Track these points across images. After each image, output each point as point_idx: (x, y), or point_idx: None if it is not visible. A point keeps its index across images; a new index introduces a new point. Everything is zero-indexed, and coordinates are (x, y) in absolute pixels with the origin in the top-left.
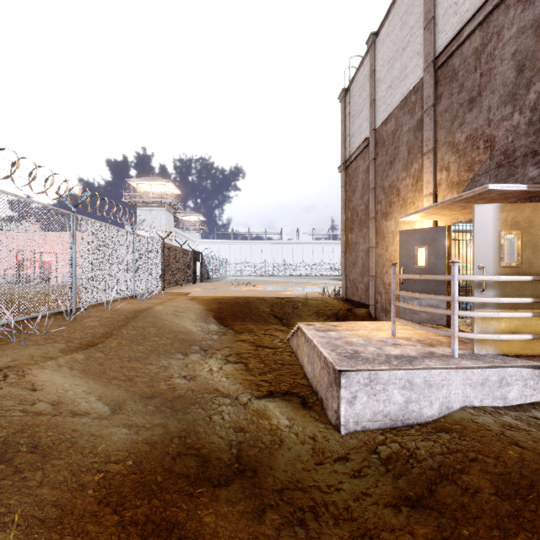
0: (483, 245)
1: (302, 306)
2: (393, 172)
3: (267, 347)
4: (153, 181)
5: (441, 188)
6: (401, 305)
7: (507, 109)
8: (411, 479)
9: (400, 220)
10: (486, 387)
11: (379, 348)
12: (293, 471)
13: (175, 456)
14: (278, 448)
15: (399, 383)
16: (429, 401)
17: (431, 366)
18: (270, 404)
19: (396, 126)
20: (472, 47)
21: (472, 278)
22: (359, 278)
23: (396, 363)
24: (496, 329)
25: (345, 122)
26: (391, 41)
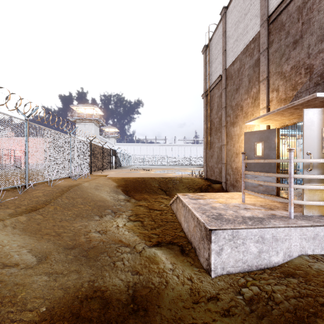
0: (310, 138)
1: (179, 183)
2: (238, 95)
3: (156, 209)
4: (86, 107)
5: (273, 103)
6: (249, 181)
7: (323, 44)
8: (272, 320)
9: (243, 126)
10: (316, 240)
11: (235, 211)
12: (176, 309)
13: (82, 300)
14: (164, 288)
15: (254, 238)
16: (275, 251)
17: (277, 225)
18: (158, 252)
19: (240, 65)
20: (296, 6)
21: (304, 160)
22: (215, 164)
23: (250, 223)
24: (319, 197)
25: (206, 67)
26: (237, 11)
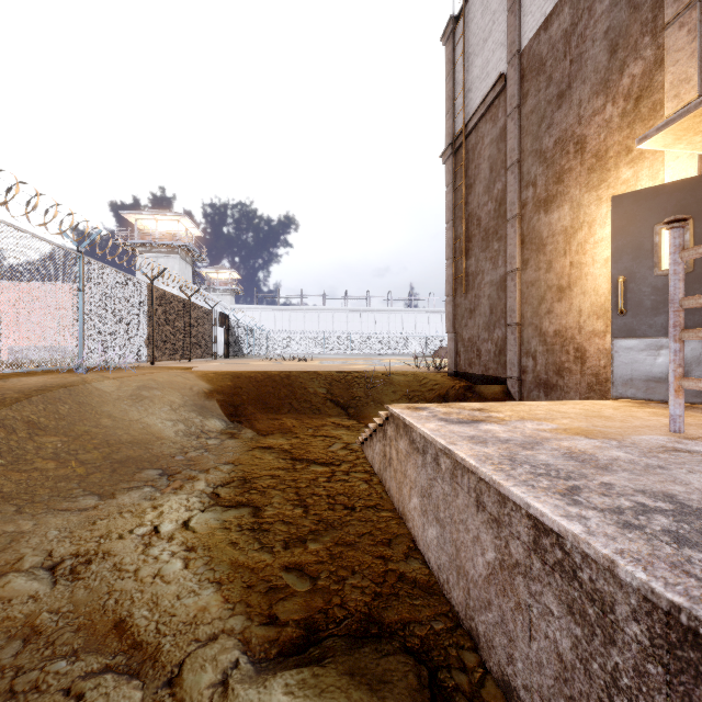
0: None
1: (382, 385)
2: (567, 111)
3: (315, 461)
4: (160, 215)
5: None
6: None
7: None
8: None
9: (586, 200)
10: None
11: None
12: None
13: None
14: None
15: None
16: None
17: None
18: None
19: (574, 15)
20: None
21: None
22: (484, 332)
23: None
24: None
25: (454, 75)
26: None
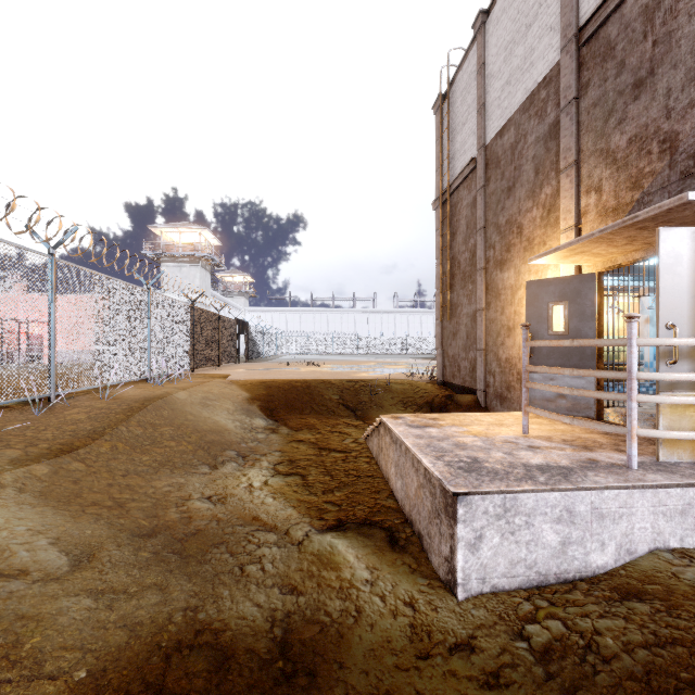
0: (672, 292)
1: (383, 392)
2: (513, 202)
3: (334, 450)
4: (183, 228)
5: (588, 218)
6: (537, 386)
7: None
8: None
9: (523, 269)
10: (689, 517)
11: (509, 453)
12: (379, 672)
13: (170, 652)
14: (352, 625)
15: (552, 513)
16: (599, 541)
17: (602, 484)
18: (339, 543)
19: (516, 136)
20: (640, 5)
21: (660, 341)
22: (462, 352)
23: (543, 479)
24: (694, 423)
25: (442, 141)
26: (510, 18)
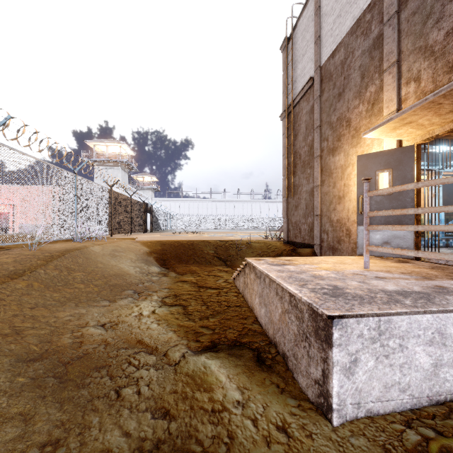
0: None
1: (246, 248)
2: (342, 103)
3: (210, 287)
4: (109, 143)
5: (408, 103)
6: (380, 228)
7: None
8: None
9: (351, 152)
10: None
11: (362, 282)
12: None
13: None
14: None
15: (424, 335)
16: None
17: None
18: (212, 364)
19: (346, 54)
20: None
21: None
22: (302, 219)
23: (409, 302)
24: None
25: (287, 71)
26: None
